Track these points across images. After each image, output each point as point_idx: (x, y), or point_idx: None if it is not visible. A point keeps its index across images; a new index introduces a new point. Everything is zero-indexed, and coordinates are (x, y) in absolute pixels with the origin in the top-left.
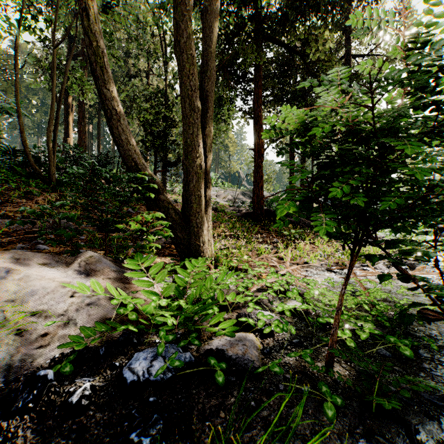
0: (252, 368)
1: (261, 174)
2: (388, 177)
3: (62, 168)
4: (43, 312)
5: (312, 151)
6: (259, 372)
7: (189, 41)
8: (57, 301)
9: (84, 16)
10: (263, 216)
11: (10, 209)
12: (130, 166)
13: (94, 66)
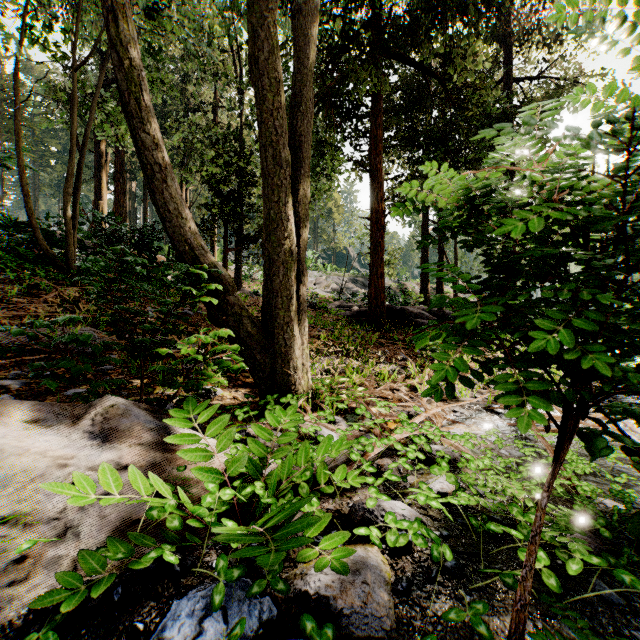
0: (380, 631)
1: (381, 255)
2: (639, 305)
3: (88, 247)
4: (22, 516)
5: (476, 239)
6: (392, 639)
7: (273, 57)
8: (47, 494)
9: (112, 21)
10: (385, 317)
11: (1, 316)
12: (183, 251)
13: (127, 97)
